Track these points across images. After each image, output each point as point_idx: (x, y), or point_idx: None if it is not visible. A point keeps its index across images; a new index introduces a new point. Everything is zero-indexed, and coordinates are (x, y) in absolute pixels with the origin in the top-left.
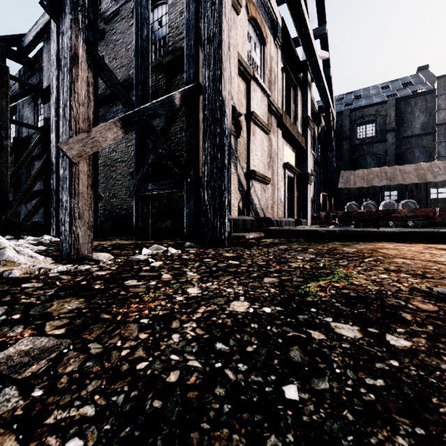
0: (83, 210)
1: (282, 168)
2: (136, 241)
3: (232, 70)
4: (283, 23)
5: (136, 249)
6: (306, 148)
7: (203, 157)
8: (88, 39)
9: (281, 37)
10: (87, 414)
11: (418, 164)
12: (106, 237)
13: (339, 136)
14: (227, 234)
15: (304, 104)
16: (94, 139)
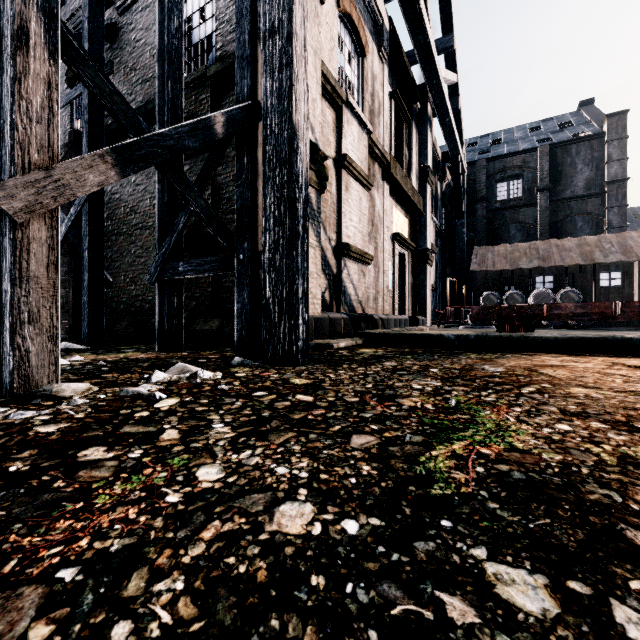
0: (38, 307)
1: (390, 241)
2: (160, 353)
3: (313, 87)
4: (392, 26)
5: (149, 371)
6: (425, 213)
7: (262, 221)
8: (50, 6)
9: (389, 47)
10: None
11: (582, 238)
12: (115, 347)
13: (472, 196)
14: (301, 344)
15: (422, 149)
16: (60, 182)
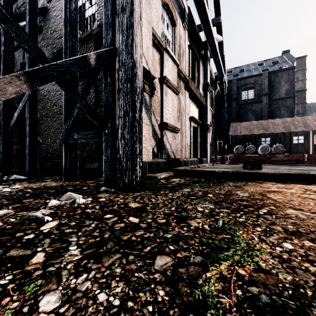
0: None
1: (189, 120)
2: (64, 182)
3: (147, 41)
4: (189, 11)
5: (51, 197)
6: (207, 106)
7: (117, 112)
8: None
9: (188, 21)
10: None
11: (284, 119)
12: (42, 177)
13: (229, 97)
14: (138, 179)
15: (205, 74)
16: None
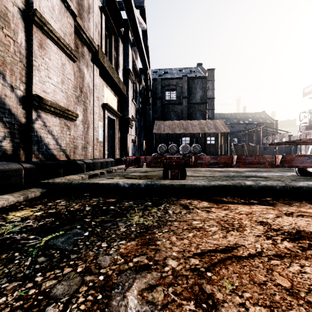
0: None
1: (101, 108)
2: None
3: None
4: None
5: None
6: (128, 96)
7: None
8: None
9: None
10: None
11: (200, 121)
12: None
13: (154, 96)
14: None
15: (126, 58)
16: None
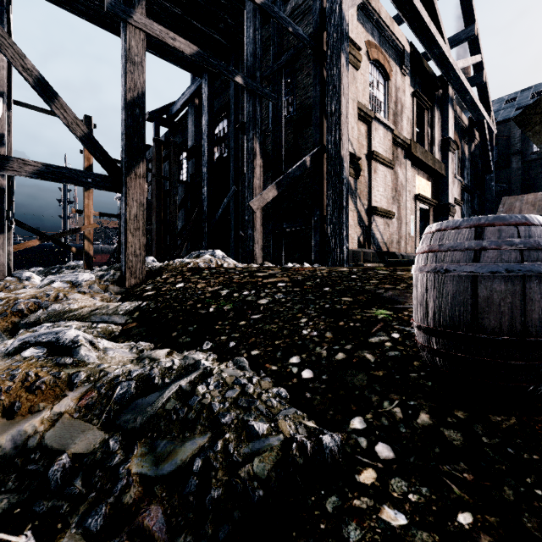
0: (258, 238)
1: (412, 200)
2: None
3: (352, 121)
4: (412, 47)
5: None
6: (447, 175)
7: (326, 201)
8: (260, 141)
9: (410, 61)
10: (300, 276)
11: None
12: None
13: (505, 151)
14: (345, 258)
15: (444, 124)
16: (264, 198)
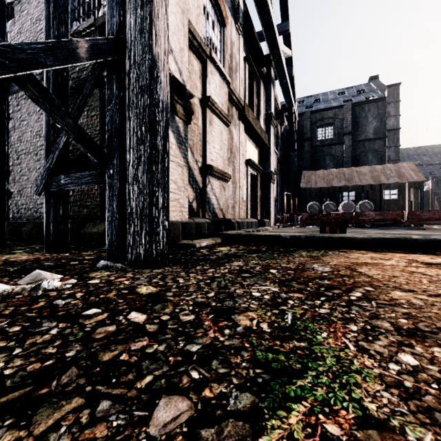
0: None
1: (244, 165)
2: (43, 254)
3: (181, 39)
4: (246, 7)
5: (5, 278)
6: (270, 146)
7: (127, 140)
8: None
9: (244, 23)
10: None
11: (372, 167)
12: (11, 247)
13: (301, 137)
14: (162, 248)
15: (268, 100)
16: None
